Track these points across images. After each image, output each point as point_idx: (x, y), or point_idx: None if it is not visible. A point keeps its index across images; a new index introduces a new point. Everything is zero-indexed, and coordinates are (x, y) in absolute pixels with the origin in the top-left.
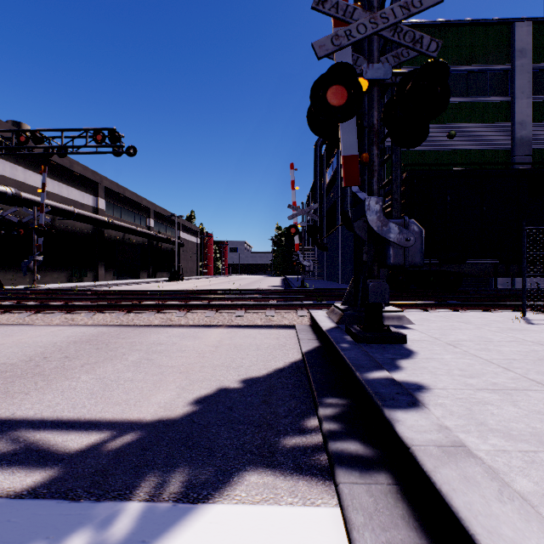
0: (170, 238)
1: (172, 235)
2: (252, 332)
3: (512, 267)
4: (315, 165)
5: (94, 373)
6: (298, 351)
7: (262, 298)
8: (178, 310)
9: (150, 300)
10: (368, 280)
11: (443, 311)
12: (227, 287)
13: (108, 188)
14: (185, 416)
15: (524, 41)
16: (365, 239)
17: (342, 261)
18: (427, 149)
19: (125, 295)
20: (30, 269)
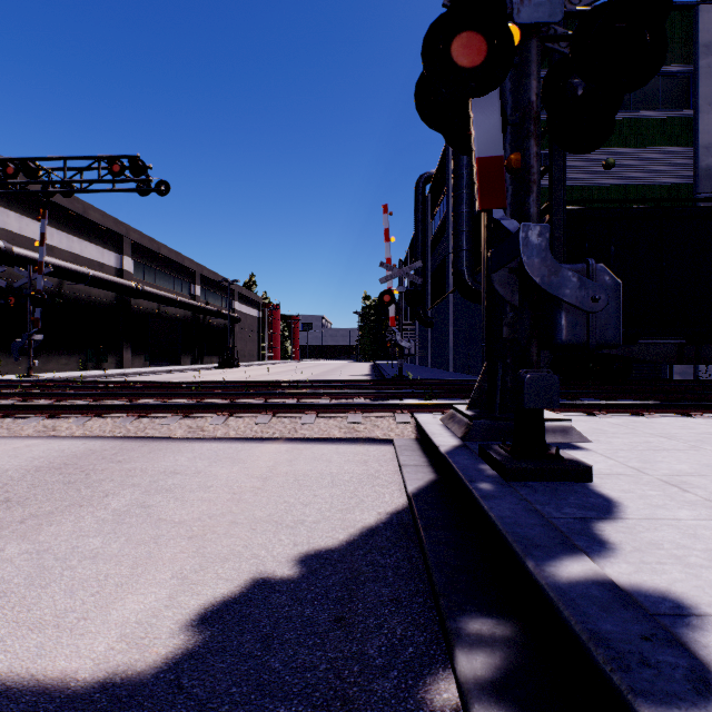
0: (222, 311)
1: (225, 307)
2: (325, 451)
3: (705, 349)
4: (416, 211)
5: (34, 539)
6: (401, 488)
7: (342, 394)
8: (216, 414)
9: (181, 397)
10: (521, 369)
11: (618, 416)
12: (296, 377)
13: (137, 243)
14: (166, 670)
15: (711, 31)
16: (512, 301)
17: (454, 341)
18: (575, 184)
19: (149, 389)
20: (23, 352)
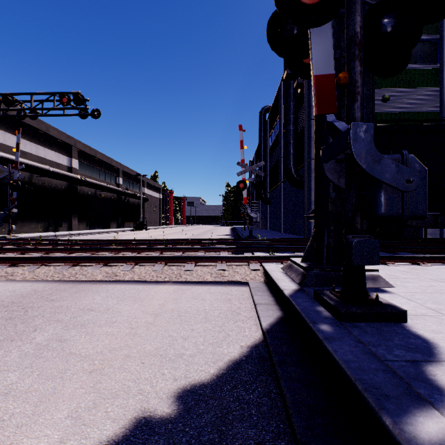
0: (136, 194)
1: (138, 192)
2: (200, 291)
3: None
4: (260, 130)
5: None
6: (256, 323)
7: (213, 249)
8: (126, 263)
9: (104, 250)
10: (349, 235)
11: (402, 264)
12: (183, 236)
13: (81, 150)
14: None
15: None
16: (338, 184)
17: (284, 213)
18: None
19: (85, 244)
20: (5, 220)
